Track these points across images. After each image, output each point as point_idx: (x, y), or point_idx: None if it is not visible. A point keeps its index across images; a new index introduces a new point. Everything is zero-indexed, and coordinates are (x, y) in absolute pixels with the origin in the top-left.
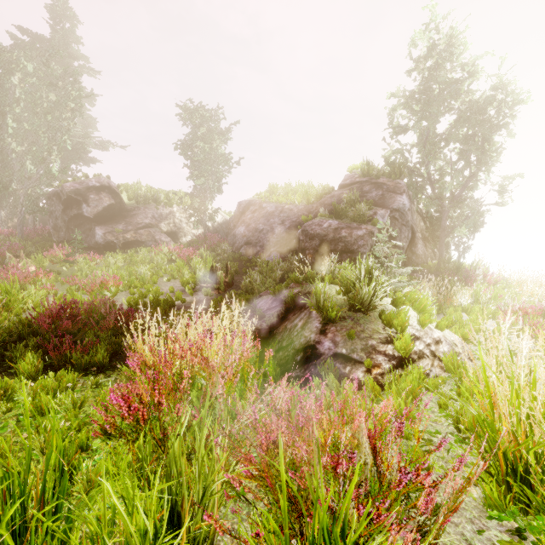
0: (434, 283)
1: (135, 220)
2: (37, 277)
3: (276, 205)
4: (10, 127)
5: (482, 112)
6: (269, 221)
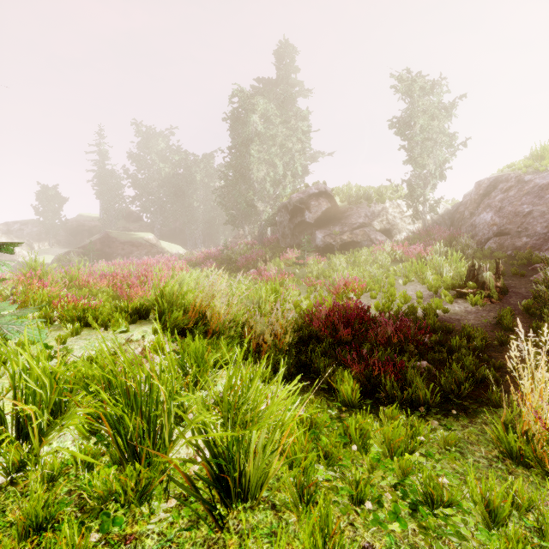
0: None
1: (350, 221)
2: (281, 278)
3: None
4: (254, 158)
5: None
6: (542, 199)
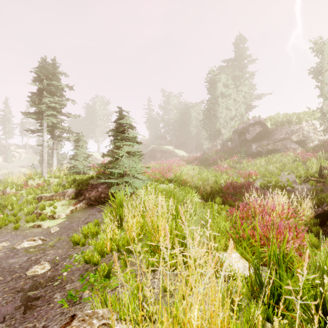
0: None
1: (274, 137)
2: (226, 170)
3: None
4: (220, 106)
5: None
6: None
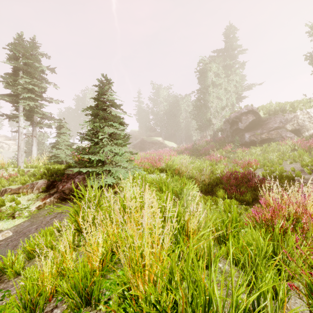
0: None
1: (268, 126)
2: (220, 159)
3: None
4: (210, 96)
5: None
6: None
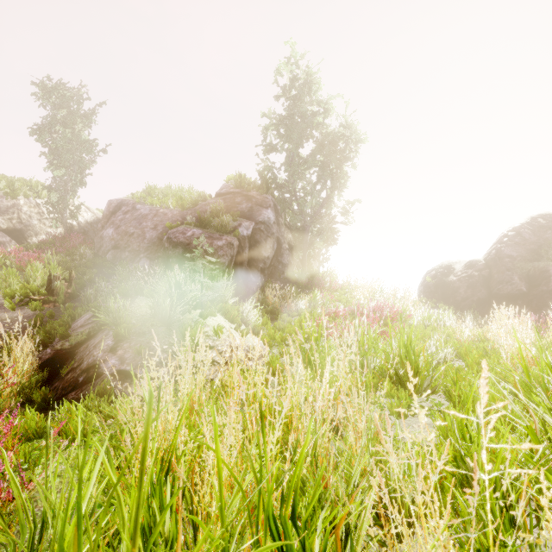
0: (279, 291)
1: None
2: None
3: (151, 208)
4: None
5: (334, 145)
6: (141, 225)
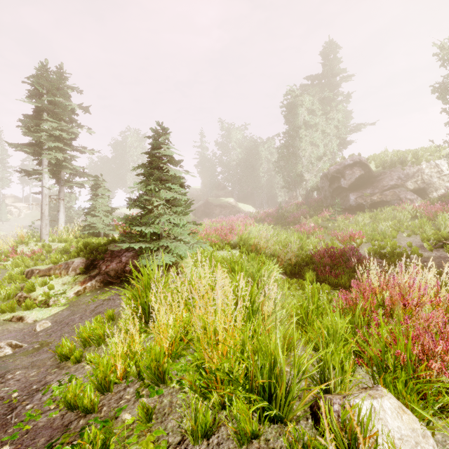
0: None
1: (381, 184)
2: (314, 230)
3: None
4: (302, 141)
5: None
6: None
